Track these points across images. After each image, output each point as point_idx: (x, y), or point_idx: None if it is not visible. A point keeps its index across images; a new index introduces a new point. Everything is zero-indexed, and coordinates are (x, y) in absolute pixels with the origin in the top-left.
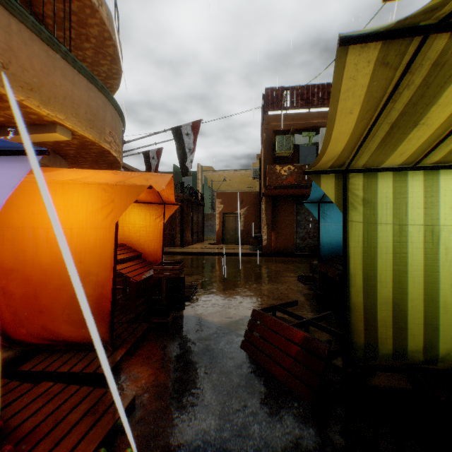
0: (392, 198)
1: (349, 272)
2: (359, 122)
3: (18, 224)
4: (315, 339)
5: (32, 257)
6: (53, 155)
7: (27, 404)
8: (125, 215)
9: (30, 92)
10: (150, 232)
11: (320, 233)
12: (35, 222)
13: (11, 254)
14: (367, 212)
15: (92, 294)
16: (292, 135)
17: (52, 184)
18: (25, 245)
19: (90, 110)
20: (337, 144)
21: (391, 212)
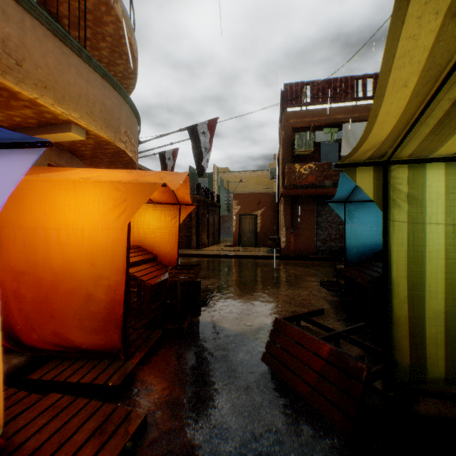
0: (444, 194)
1: (390, 280)
2: (413, 98)
3: (30, 225)
4: (350, 356)
5: (43, 259)
6: (69, 156)
7: (32, 418)
8: (140, 216)
9: (44, 90)
10: (165, 234)
11: (346, 235)
12: (46, 223)
13: (23, 256)
14: (413, 210)
15: (104, 298)
16: (312, 132)
17: (63, 183)
18: (36, 246)
19: (105, 109)
20: (382, 128)
21: (443, 210)
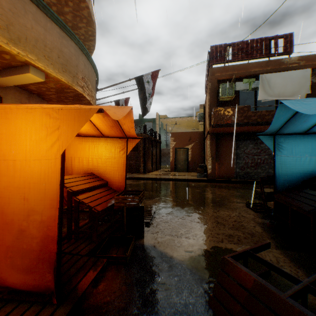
0: None
1: None
2: None
3: None
4: None
5: None
6: (39, 99)
7: None
8: (94, 148)
9: None
10: (114, 163)
11: (275, 164)
12: None
13: None
14: None
15: (37, 235)
16: (233, 83)
17: None
18: None
19: (63, 56)
20: None
21: None
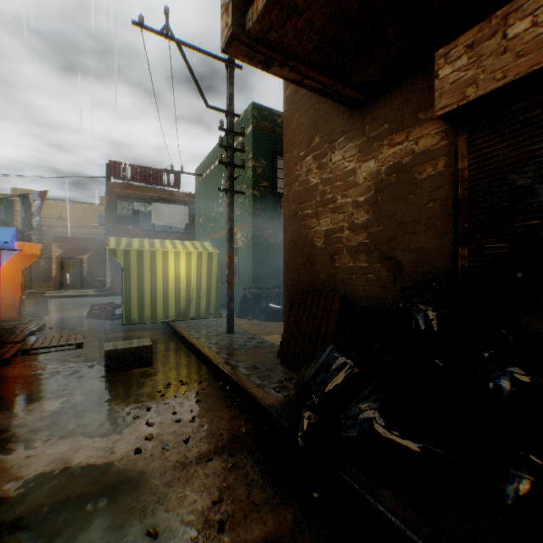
0: None
1: None
2: None
3: None
4: (113, 305)
5: None
6: None
7: None
8: None
9: None
10: None
11: None
12: None
13: None
14: None
15: (12, 299)
16: (132, 203)
17: None
18: None
19: None
20: None
21: None
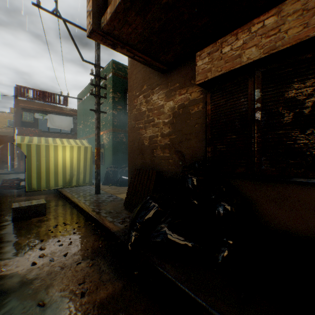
0: None
1: None
2: None
3: None
4: (20, 179)
5: None
6: None
7: None
8: None
9: None
10: None
11: None
12: None
13: None
14: None
15: None
16: (33, 113)
17: None
18: None
19: None
20: None
21: None
